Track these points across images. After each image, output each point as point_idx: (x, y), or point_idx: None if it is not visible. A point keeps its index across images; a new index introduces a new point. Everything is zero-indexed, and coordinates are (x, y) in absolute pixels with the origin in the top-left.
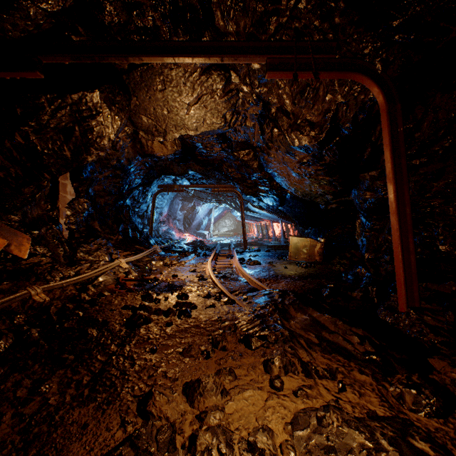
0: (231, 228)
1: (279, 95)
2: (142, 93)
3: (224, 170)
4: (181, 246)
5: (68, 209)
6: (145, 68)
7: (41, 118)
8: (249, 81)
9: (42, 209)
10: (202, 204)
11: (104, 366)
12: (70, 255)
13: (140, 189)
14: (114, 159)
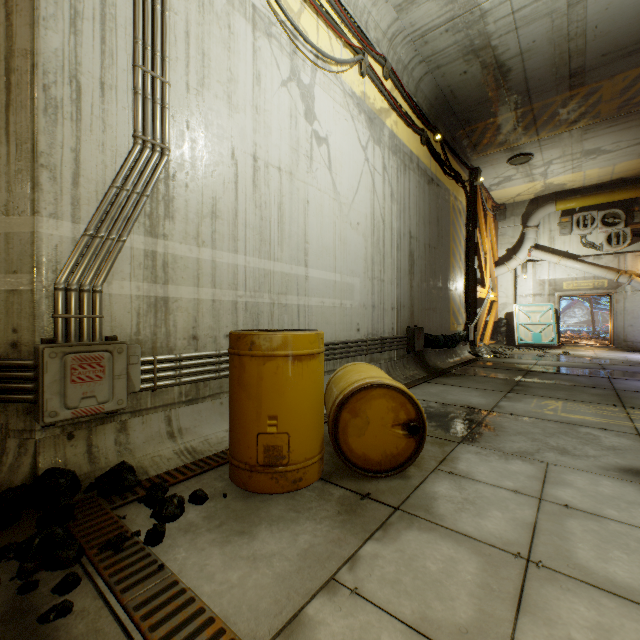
0: (582, 319)
1: None
2: None
3: None
4: None
5: None
6: None
7: None
8: None
9: None
10: None
11: None
12: None
13: None
14: None
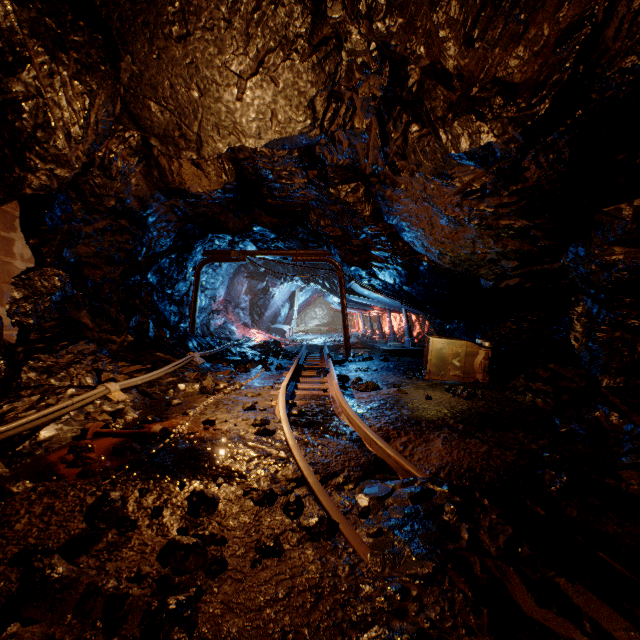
0: (323, 320)
1: (431, 34)
2: (140, 45)
3: (312, 223)
4: (242, 352)
5: (15, 288)
6: None
7: None
8: (365, 3)
9: None
10: (280, 285)
11: None
12: (6, 377)
13: (173, 256)
14: (110, 197)
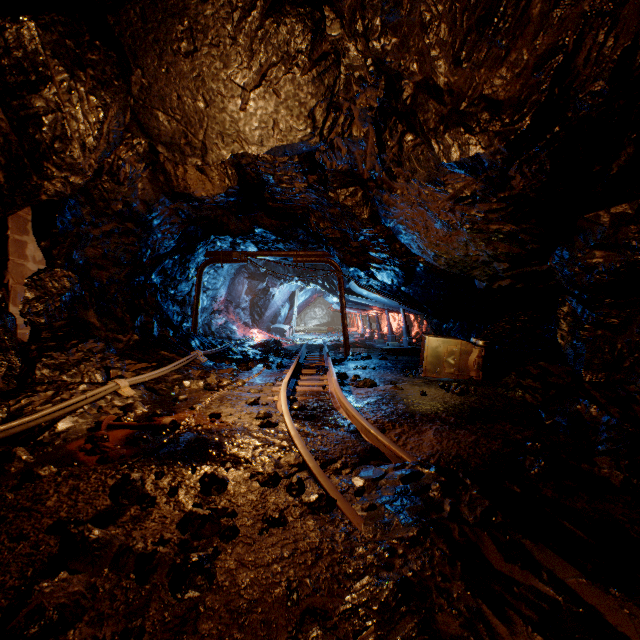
0: (323, 320)
1: (423, 53)
2: (150, 60)
3: (312, 225)
4: (243, 351)
5: (28, 288)
6: None
7: None
8: (362, 24)
9: None
10: (280, 285)
11: None
12: (22, 373)
13: (176, 257)
14: (118, 201)
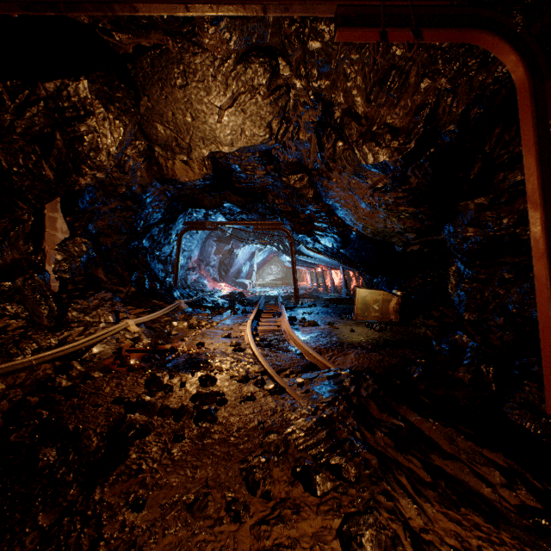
0: (278, 276)
1: (347, 91)
2: (155, 91)
3: (269, 202)
4: (214, 300)
5: (58, 252)
6: (158, 52)
7: (0, 117)
8: (305, 71)
9: (20, 251)
10: (242, 247)
11: (39, 547)
12: (58, 315)
13: (161, 226)
14: (122, 186)
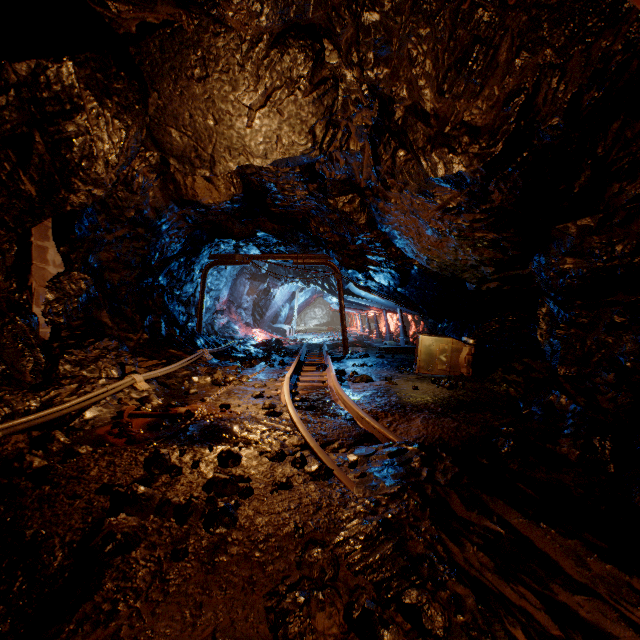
0: (323, 320)
1: (411, 82)
2: (166, 84)
3: (312, 230)
4: (246, 349)
5: (49, 290)
6: (168, 31)
7: None
8: (357, 56)
9: None
10: (281, 286)
11: None
12: (47, 368)
13: (182, 260)
14: (130, 208)
